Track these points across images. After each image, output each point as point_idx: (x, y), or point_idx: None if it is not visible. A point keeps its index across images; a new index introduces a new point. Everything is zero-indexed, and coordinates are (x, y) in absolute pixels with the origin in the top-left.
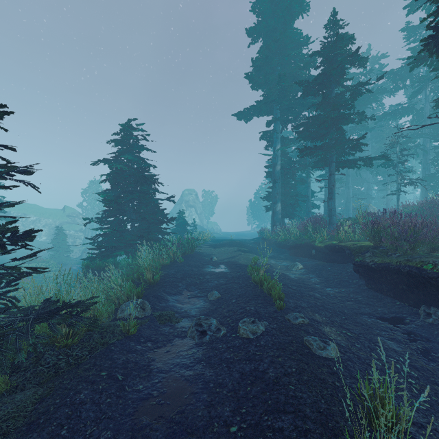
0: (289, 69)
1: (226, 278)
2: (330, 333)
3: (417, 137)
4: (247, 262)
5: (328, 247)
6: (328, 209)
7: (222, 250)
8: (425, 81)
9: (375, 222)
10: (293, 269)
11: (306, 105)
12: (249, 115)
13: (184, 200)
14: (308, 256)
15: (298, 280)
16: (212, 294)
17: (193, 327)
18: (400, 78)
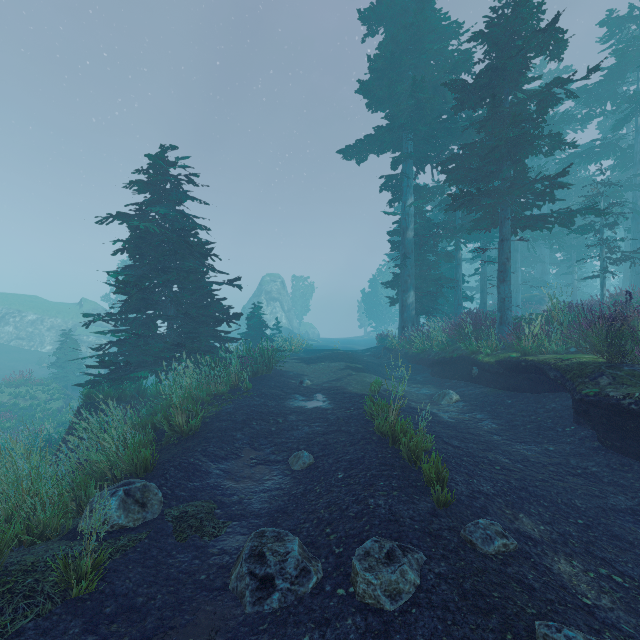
0: (428, 74)
1: (325, 420)
2: (576, 582)
3: (624, 190)
4: (362, 389)
5: (504, 363)
6: (498, 299)
7: (320, 368)
8: (639, 101)
9: (616, 317)
10: (443, 401)
11: (455, 134)
12: (363, 152)
13: (265, 290)
14: (465, 378)
15: (458, 424)
16: (297, 458)
17: (242, 564)
18: (597, 99)
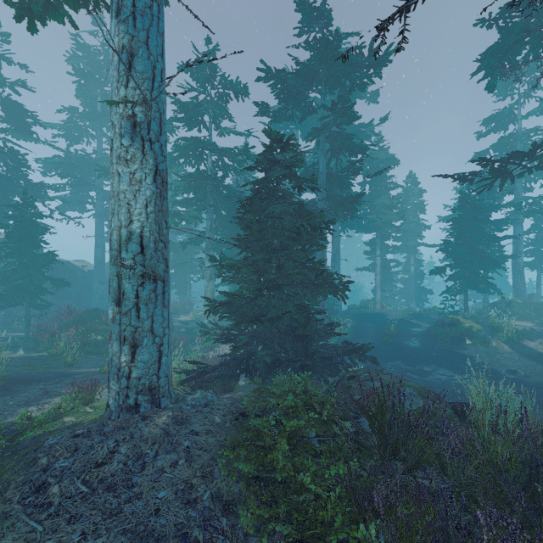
0: None
1: None
2: None
3: None
4: None
5: None
6: None
7: None
8: None
9: None
10: None
11: None
12: None
13: None
14: None
15: None
16: None
17: None
18: None
